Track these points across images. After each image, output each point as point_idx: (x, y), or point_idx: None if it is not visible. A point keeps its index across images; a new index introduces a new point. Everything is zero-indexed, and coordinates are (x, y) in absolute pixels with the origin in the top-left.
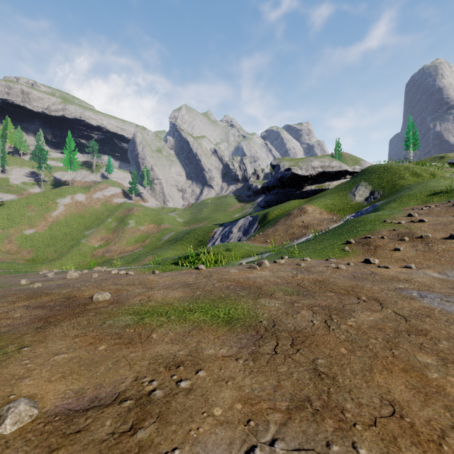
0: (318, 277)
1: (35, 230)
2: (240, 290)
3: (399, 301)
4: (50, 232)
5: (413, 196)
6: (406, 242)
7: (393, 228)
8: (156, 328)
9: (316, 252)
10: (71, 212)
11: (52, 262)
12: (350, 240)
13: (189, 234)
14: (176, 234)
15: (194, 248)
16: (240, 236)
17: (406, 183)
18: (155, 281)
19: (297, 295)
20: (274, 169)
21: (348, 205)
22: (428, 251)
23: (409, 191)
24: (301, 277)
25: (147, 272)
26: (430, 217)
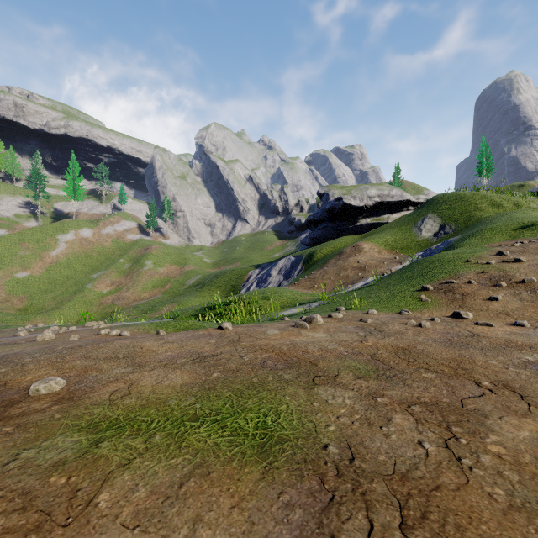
0: (398, 342)
1: (29, 273)
2: (284, 369)
3: None
4: (47, 275)
5: (498, 230)
6: (504, 288)
7: (481, 270)
8: (115, 473)
9: (383, 302)
10: (74, 251)
11: (50, 312)
12: (427, 286)
13: (218, 277)
14: (202, 277)
15: (225, 295)
16: (280, 280)
17: (484, 215)
18: (152, 351)
19: (376, 378)
20: (321, 199)
21: (413, 242)
22: (537, 301)
23: (491, 224)
24: (374, 343)
25: (152, 330)
26: (528, 256)
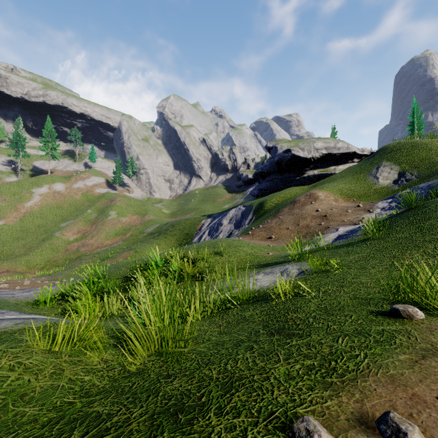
0: None
1: (3, 222)
2: None
3: None
4: (21, 224)
5: None
6: None
7: None
8: None
9: None
10: (47, 202)
11: (17, 258)
12: None
13: (173, 226)
14: (160, 226)
15: (179, 242)
16: (231, 229)
17: None
18: None
19: None
20: (269, 152)
21: (371, 190)
22: None
23: None
24: None
25: None
26: None
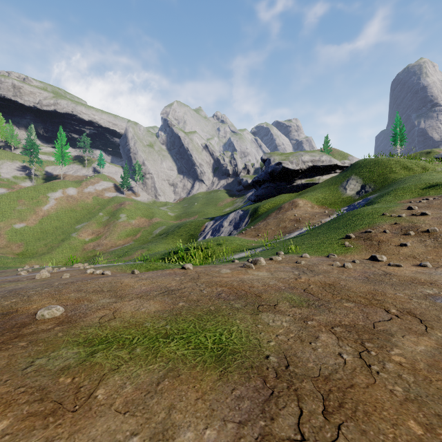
0: (325, 279)
1: (25, 224)
2: (235, 299)
3: (441, 315)
4: (40, 226)
5: (408, 189)
6: (412, 236)
7: (394, 222)
8: (107, 375)
9: (314, 248)
10: (62, 206)
11: (42, 256)
12: (350, 235)
13: (180, 228)
14: (167, 228)
15: (185, 242)
16: (230, 230)
17: (397, 177)
18: (130, 286)
19: (307, 307)
20: (264, 164)
21: (339, 199)
22: (439, 247)
23: (403, 185)
24: (306, 280)
25: (128, 270)
26: (432, 210)
